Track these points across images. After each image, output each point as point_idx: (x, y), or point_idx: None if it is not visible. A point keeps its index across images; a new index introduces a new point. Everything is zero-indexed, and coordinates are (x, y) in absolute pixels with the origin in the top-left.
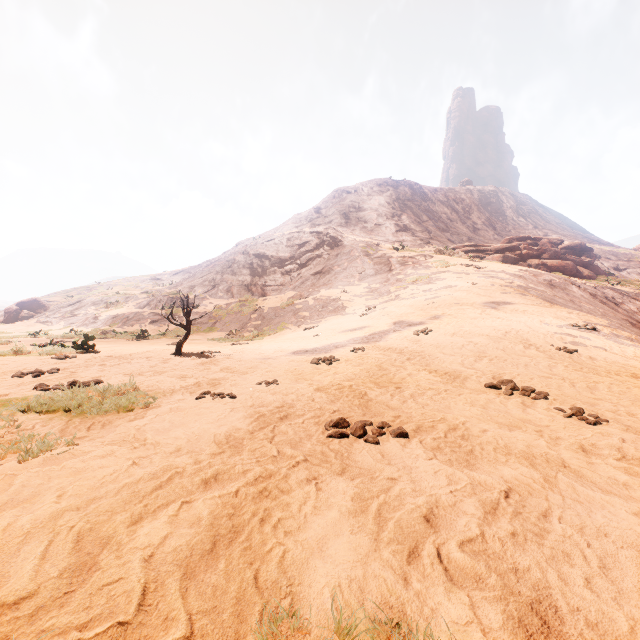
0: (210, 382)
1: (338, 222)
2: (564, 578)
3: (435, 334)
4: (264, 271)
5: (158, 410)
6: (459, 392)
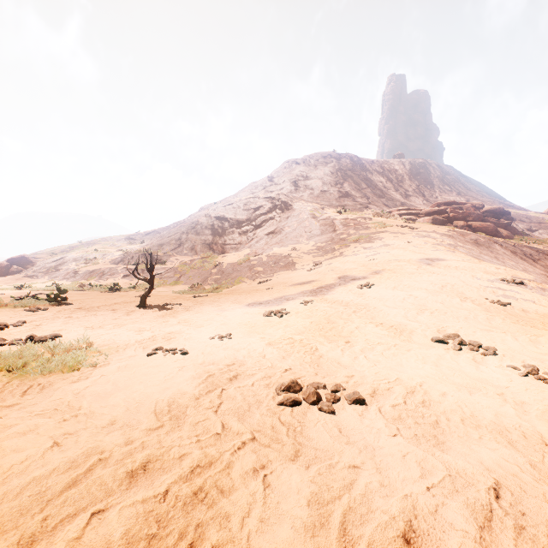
0: (165, 336)
1: (288, 189)
2: None
3: (377, 288)
4: (224, 231)
5: (105, 369)
6: (408, 347)
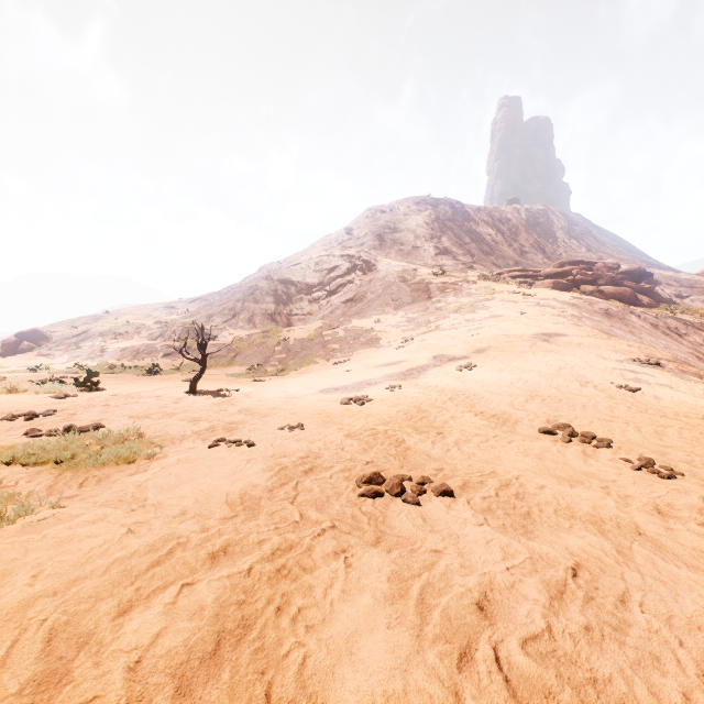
0: (226, 426)
1: (371, 244)
2: (656, 692)
3: (480, 370)
4: (290, 298)
5: (164, 461)
6: (510, 439)
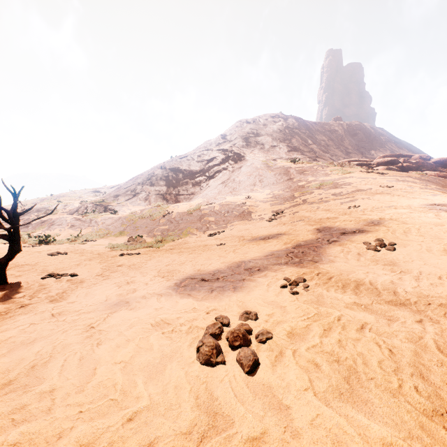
0: None
1: (240, 144)
2: None
3: (409, 250)
4: (178, 182)
5: None
6: None
